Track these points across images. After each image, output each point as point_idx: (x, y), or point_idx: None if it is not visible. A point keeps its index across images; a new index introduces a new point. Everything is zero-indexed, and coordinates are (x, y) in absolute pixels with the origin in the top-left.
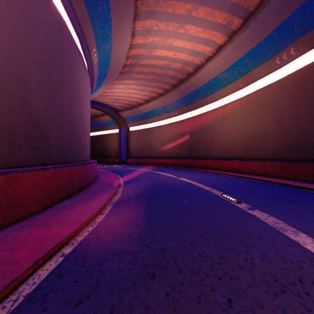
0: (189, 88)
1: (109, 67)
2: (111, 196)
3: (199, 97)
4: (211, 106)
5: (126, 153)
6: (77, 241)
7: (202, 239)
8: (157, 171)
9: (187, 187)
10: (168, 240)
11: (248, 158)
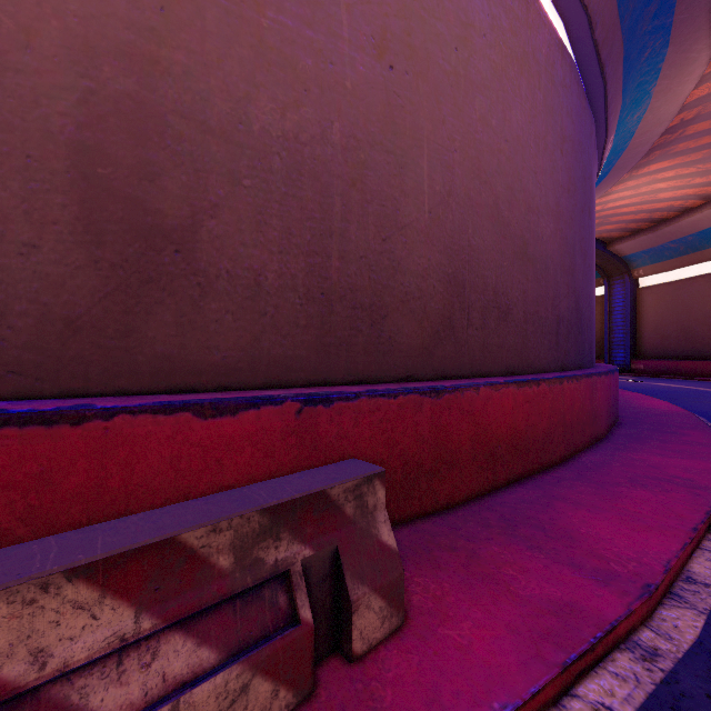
0: None
1: (622, 154)
2: None
3: None
4: None
5: (628, 345)
6: None
7: None
8: None
9: None
10: None
11: None
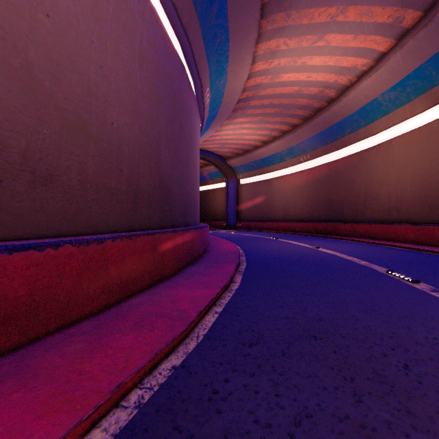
0: (329, 120)
1: (221, 106)
2: (237, 264)
3: (346, 131)
4: (365, 143)
5: (235, 214)
6: (223, 303)
7: (365, 315)
8: (282, 239)
9: (332, 260)
10: (321, 312)
11: (431, 221)
